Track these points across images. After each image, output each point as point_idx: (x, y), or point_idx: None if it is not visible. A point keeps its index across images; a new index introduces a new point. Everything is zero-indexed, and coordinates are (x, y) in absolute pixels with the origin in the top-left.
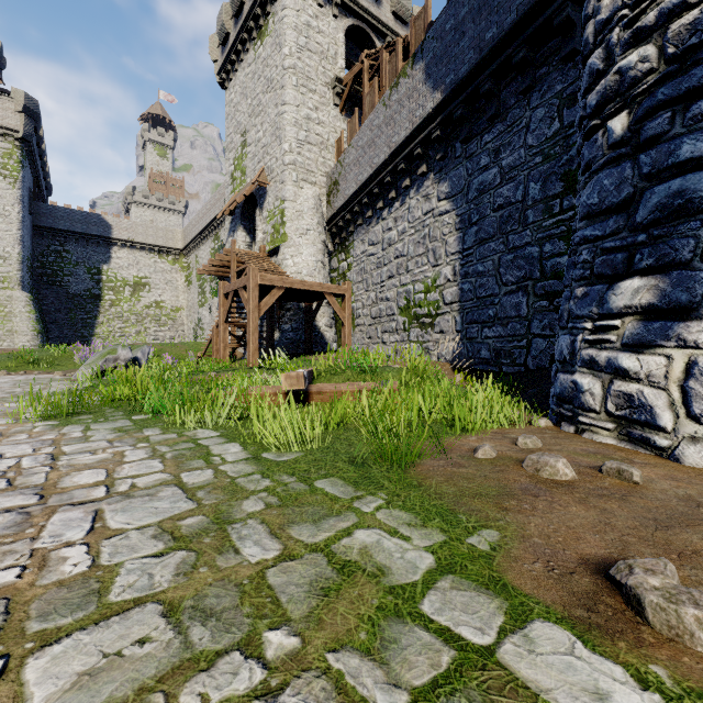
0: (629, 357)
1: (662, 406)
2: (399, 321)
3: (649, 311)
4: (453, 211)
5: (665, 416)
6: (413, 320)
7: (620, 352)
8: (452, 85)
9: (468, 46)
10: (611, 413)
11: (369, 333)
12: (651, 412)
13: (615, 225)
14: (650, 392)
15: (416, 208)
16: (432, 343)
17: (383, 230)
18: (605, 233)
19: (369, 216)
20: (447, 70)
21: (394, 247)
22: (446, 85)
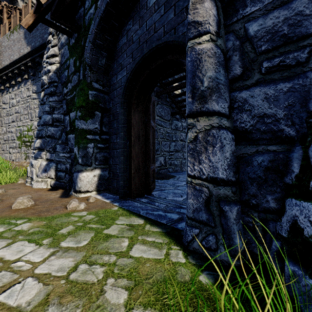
0: (33, 161)
1: (35, 174)
2: (17, 143)
3: (39, 148)
4: (38, 99)
5: (34, 176)
6: (23, 143)
7: (33, 159)
8: (34, 47)
9: (39, 35)
10: (30, 177)
11: (3, 148)
12: (33, 175)
13: (38, 123)
14: (34, 170)
15: (24, 92)
16: (30, 154)
17: (10, 98)
18: (37, 125)
19: (2, 89)
20: (32, 40)
21: (15, 108)
22: (32, 46)
